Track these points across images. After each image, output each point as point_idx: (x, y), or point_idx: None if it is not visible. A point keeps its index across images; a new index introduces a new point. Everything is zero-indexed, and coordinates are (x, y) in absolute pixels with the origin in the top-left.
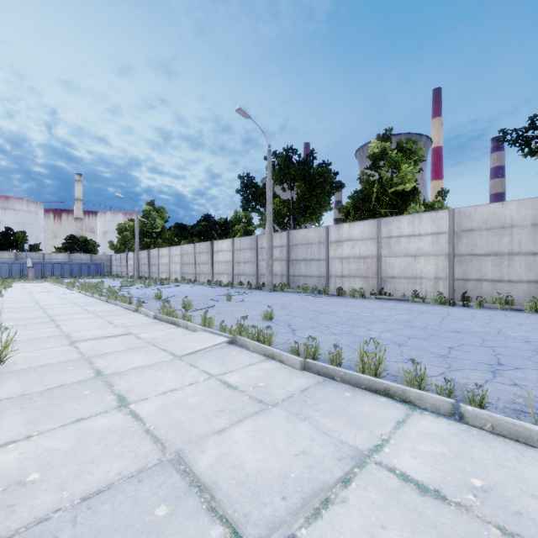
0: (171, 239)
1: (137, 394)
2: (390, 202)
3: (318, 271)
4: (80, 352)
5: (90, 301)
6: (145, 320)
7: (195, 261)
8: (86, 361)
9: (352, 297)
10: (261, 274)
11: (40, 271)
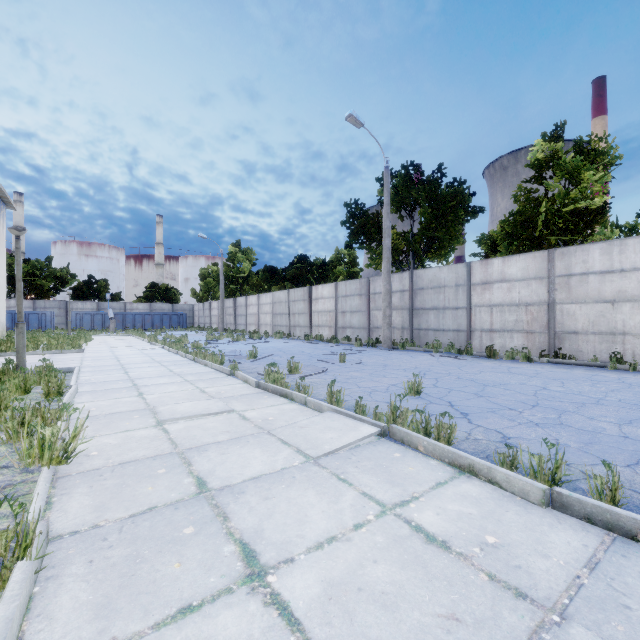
0: (260, 285)
1: (272, 545)
2: (564, 226)
3: (454, 323)
4: (171, 440)
5: (175, 359)
6: (245, 389)
7: (289, 311)
8: (180, 457)
9: (510, 359)
10: (373, 327)
11: (122, 323)
